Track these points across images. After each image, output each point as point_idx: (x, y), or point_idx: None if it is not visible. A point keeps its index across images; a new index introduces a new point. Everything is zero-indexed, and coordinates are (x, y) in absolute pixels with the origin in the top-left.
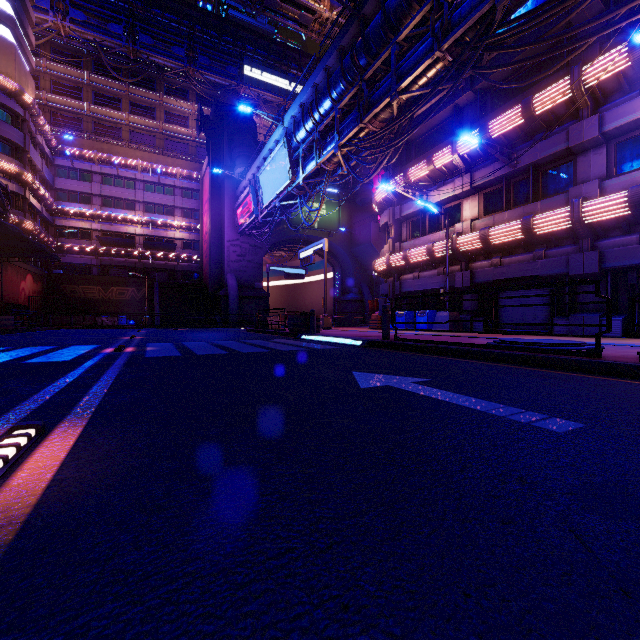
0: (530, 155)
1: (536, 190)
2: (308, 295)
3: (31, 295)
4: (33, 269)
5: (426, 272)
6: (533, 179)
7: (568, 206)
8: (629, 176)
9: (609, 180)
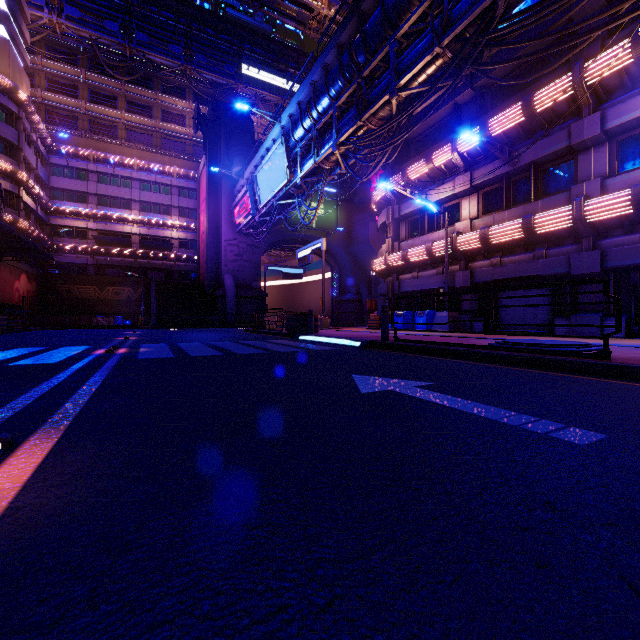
0: (531, 153)
1: (537, 189)
2: (306, 295)
3: (25, 295)
4: (27, 268)
5: (425, 272)
6: (534, 178)
7: (569, 205)
8: (632, 174)
9: (611, 178)
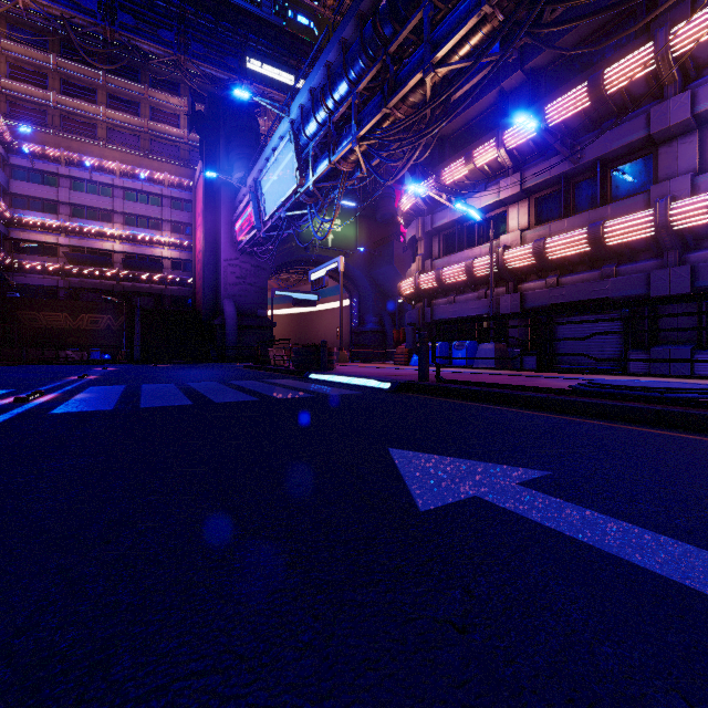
0: (598, 147)
1: (604, 191)
2: (321, 325)
3: None
4: None
5: (463, 295)
6: (601, 177)
7: (650, 209)
8: None
9: (704, 174)
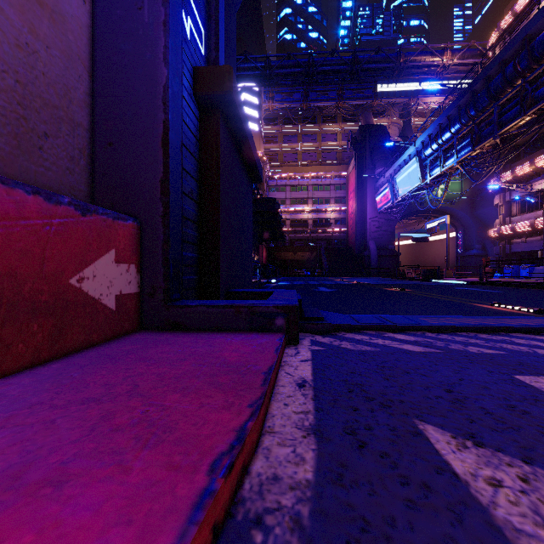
0: None
1: None
2: (431, 251)
3: (265, 259)
4: (266, 245)
5: (531, 238)
6: None
7: None
8: None
9: None
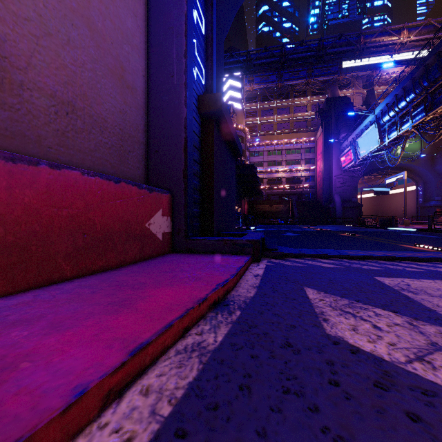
0: None
1: None
2: (393, 203)
3: (246, 210)
4: (247, 199)
5: None
6: None
7: None
8: None
9: None
